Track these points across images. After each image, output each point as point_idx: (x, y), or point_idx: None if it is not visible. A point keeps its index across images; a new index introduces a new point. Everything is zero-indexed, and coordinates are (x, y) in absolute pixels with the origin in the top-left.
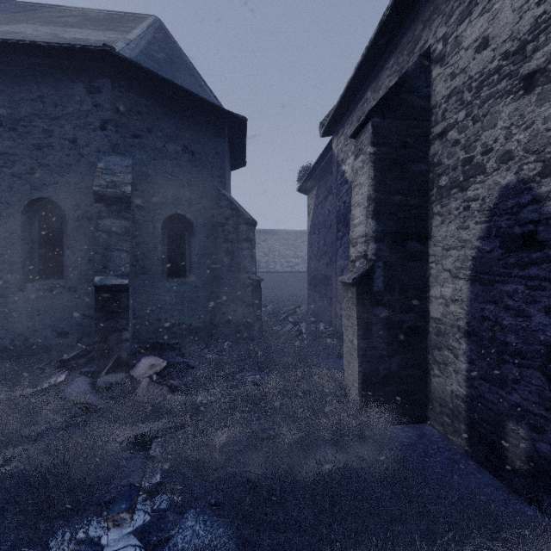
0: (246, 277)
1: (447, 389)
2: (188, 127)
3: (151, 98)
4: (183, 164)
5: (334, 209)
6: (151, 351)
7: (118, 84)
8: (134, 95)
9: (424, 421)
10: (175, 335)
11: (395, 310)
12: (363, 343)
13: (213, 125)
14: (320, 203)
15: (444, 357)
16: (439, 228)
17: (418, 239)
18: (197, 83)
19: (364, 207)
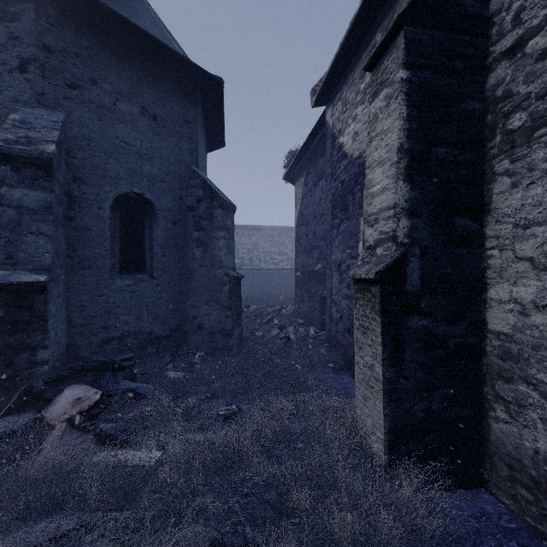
0: (222, 273)
1: (525, 445)
2: (147, 84)
3: (95, 39)
4: (141, 130)
5: (328, 192)
6: (81, 376)
7: (45, 13)
8: (70, 32)
9: (478, 484)
10: (129, 347)
11: (437, 320)
12: (391, 372)
13: (181, 86)
14: (309, 191)
15: (519, 395)
16: (507, 195)
17: (470, 214)
18: (162, 35)
19: (392, 163)
